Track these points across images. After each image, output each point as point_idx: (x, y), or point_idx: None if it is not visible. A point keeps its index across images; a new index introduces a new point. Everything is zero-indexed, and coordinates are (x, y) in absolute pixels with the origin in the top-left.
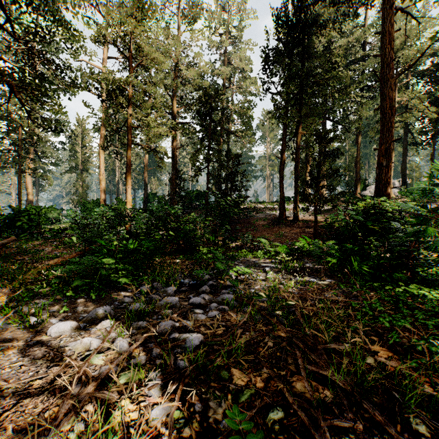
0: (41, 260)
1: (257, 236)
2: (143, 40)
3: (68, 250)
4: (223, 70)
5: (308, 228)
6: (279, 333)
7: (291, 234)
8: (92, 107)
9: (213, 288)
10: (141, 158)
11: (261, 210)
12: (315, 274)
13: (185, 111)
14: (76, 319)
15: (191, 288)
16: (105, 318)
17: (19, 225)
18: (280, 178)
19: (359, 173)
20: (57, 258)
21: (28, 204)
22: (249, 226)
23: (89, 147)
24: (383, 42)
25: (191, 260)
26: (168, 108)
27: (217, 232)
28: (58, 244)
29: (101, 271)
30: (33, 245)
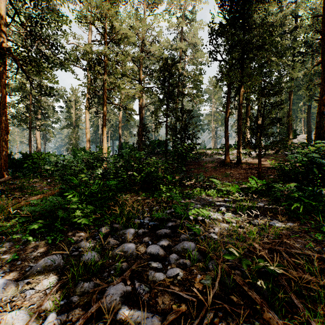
0: (31, 195)
1: (207, 176)
2: (115, 20)
3: (54, 187)
4: (179, 45)
5: (250, 169)
6: (267, 320)
7: (236, 175)
8: (76, 75)
9: (172, 230)
10: (117, 116)
11: (209, 155)
12: (272, 215)
13: (149, 79)
14: (21, 272)
15: (150, 230)
16: (52, 272)
17: (25, 166)
18: (226, 129)
19: (291, 124)
20: (40, 195)
21: (37, 151)
22: (200, 167)
23: (80, 109)
24: (323, 4)
25: (152, 198)
26: (136, 76)
27: (174, 173)
28: (49, 181)
29: (59, 214)
30: (31, 182)
